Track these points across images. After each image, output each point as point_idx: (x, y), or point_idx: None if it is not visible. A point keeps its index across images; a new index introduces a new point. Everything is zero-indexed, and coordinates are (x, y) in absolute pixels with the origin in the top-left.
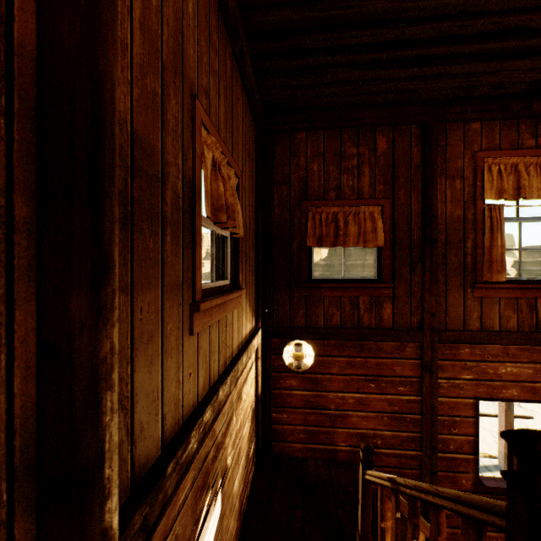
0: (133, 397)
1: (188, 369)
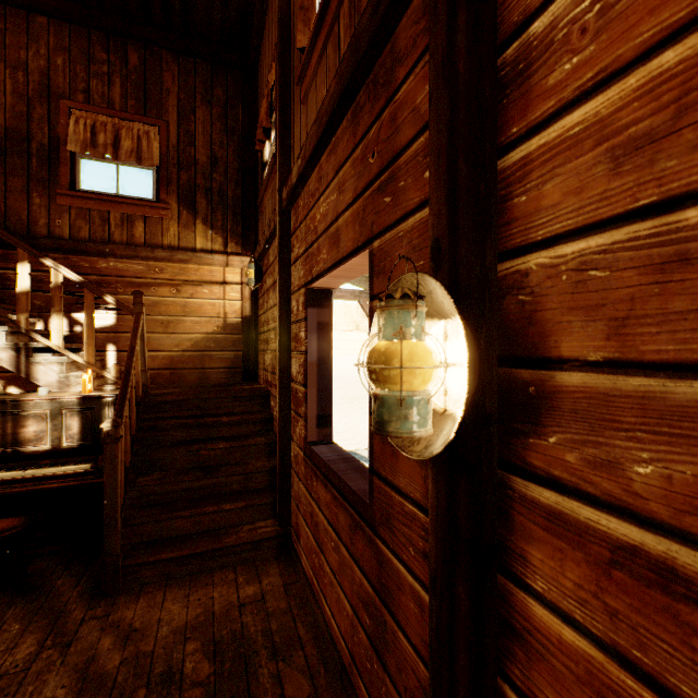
0: (8, 208)
1: (58, 220)
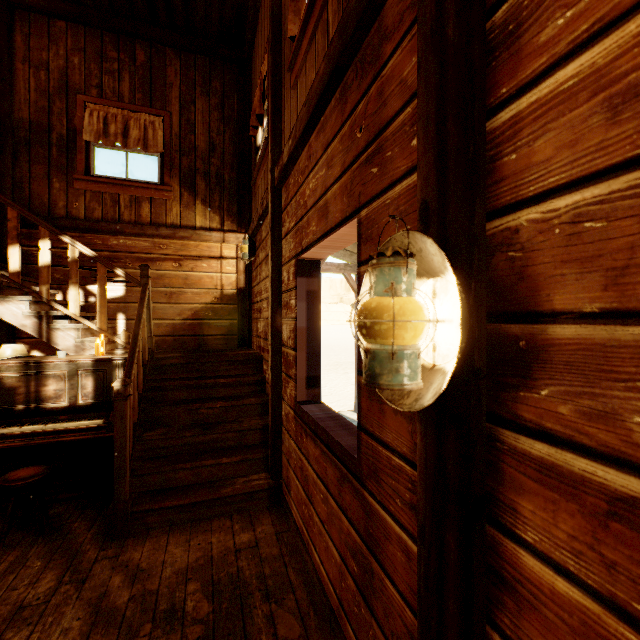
0: (31, 192)
1: (75, 202)
